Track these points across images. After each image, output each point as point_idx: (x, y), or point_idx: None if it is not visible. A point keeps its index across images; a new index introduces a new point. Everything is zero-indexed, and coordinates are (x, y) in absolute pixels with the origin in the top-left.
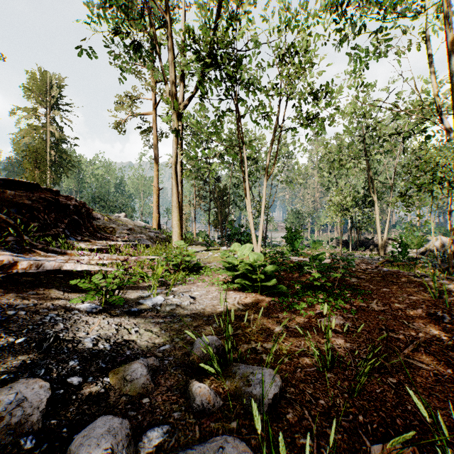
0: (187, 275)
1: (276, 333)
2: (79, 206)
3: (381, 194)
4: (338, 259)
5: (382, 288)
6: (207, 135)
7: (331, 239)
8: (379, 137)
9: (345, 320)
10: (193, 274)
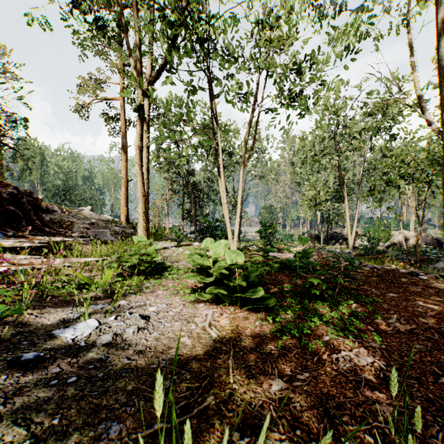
0: (147, 279)
1: (275, 400)
2: (18, 194)
3: (350, 189)
4: (338, 259)
5: (387, 292)
6: (177, 117)
7: (302, 233)
8: (350, 134)
9: (372, 357)
10: (155, 277)
